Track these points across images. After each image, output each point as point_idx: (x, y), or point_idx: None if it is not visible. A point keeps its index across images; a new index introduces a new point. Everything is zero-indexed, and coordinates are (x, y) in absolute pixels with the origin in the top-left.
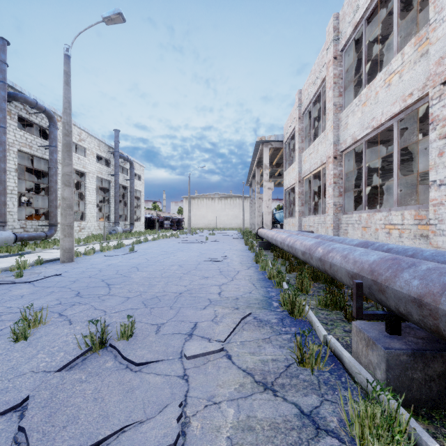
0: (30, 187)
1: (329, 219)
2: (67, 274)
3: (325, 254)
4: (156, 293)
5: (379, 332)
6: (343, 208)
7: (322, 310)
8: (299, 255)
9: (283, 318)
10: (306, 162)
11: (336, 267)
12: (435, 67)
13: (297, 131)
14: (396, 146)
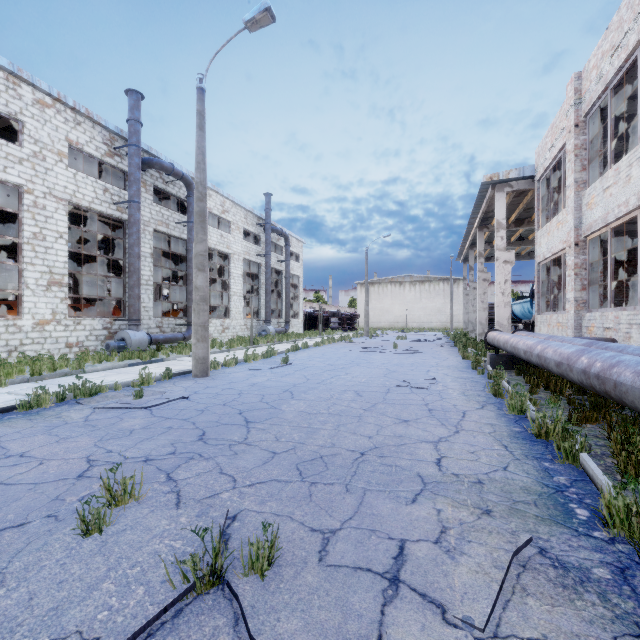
0: (171, 276)
1: None
2: (197, 397)
3: None
4: (320, 449)
5: None
6: None
7: None
8: (632, 399)
9: (625, 569)
10: (596, 206)
11: None
12: None
13: (571, 151)
14: None
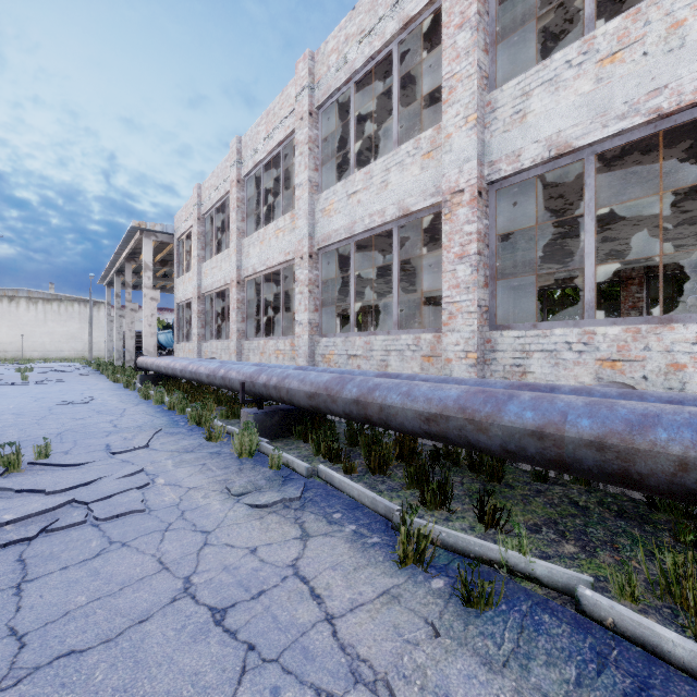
0: None
1: (233, 345)
2: None
3: (226, 373)
4: (20, 438)
5: (254, 410)
6: (246, 334)
7: (224, 420)
8: (204, 379)
9: (192, 429)
10: (208, 276)
11: (233, 380)
12: (298, 245)
13: (196, 234)
14: (282, 288)
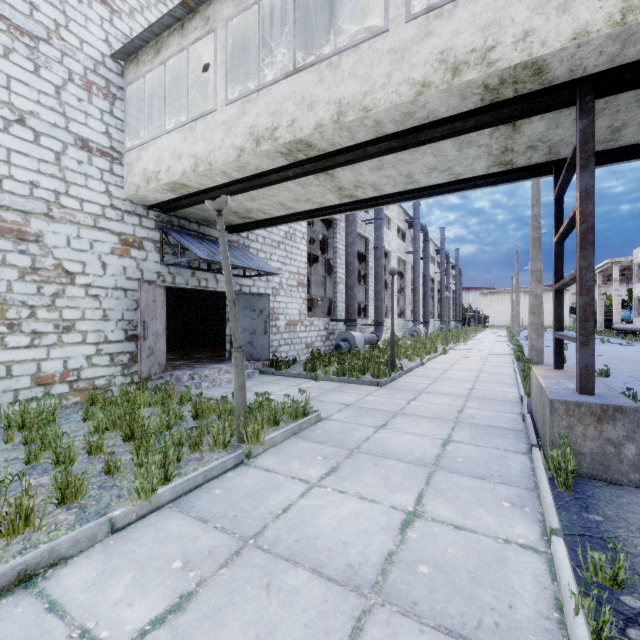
0: None
1: None
2: None
3: None
4: None
5: None
6: None
7: None
8: None
9: None
10: None
11: None
12: None
13: None
14: None
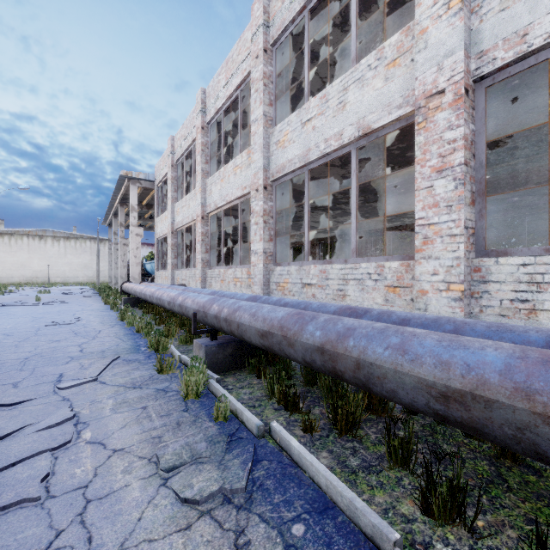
0: None
1: (198, 273)
2: None
3: (183, 301)
4: None
5: (207, 341)
6: (209, 263)
7: (183, 346)
8: (166, 305)
9: (150, 356)
10: (180, 214)
11: (189, 308)
12: (254, 178)
13: (170, 178)
14: (240, 221)
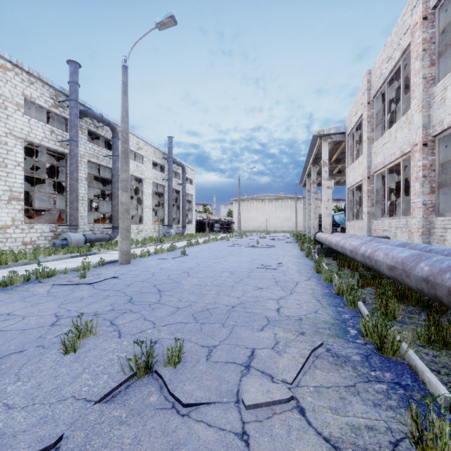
0: (99, 193)
1: (415, 223)
2: (124, 276)
3: (435, 274)
4: (207, 305)
5: None
6: (436, 208)
7: (424, 347)
8: (382, 269)
9: (368, 355)
10: (379, 154)
11: None
12: None
13: (365, 119)
14: None
